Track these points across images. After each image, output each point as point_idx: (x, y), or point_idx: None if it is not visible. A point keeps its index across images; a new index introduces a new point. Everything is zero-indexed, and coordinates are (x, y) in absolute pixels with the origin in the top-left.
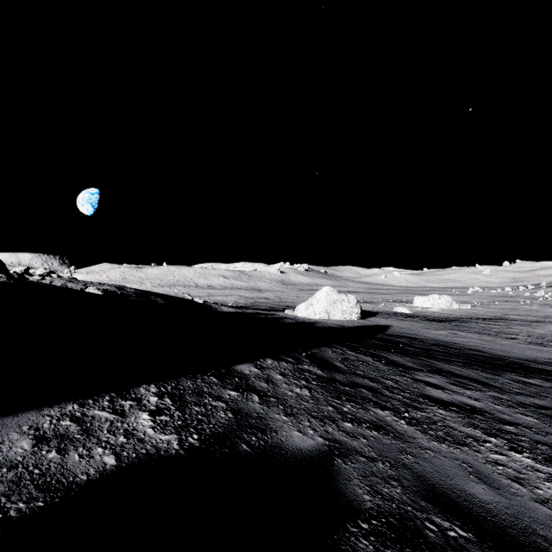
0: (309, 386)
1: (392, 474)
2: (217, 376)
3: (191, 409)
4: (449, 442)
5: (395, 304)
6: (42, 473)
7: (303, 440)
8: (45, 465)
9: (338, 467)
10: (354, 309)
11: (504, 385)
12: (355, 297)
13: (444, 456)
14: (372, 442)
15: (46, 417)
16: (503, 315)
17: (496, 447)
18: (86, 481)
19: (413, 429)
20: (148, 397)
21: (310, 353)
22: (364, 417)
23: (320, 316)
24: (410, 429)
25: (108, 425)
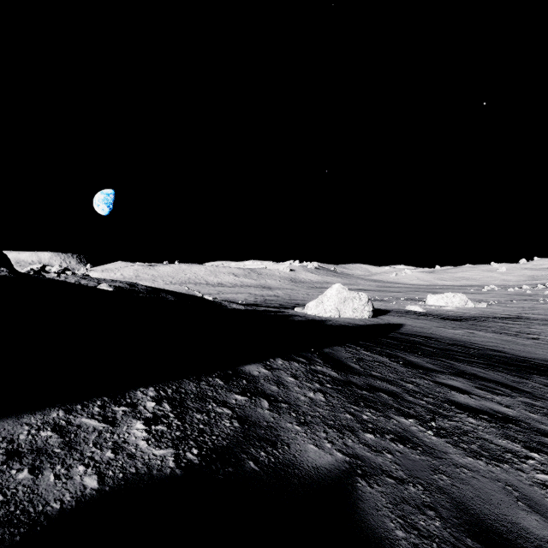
0: (323, 390)
1: (427, 501)
2: (223, 378)
3: (191, 416)
4: (486, 457)
5: (407, 302)
6: (6, 500)
7: (319, 455)
8: (11, 489)
9: (362, 492)
10: (366, 307)
11: (534, 389)
12: (367, 295)
13: (483, 476)
14: (398, 459)
15: (24, 426)
16: (521, 314)
17: (541, 464)
18: (58, 511)
19: (443, 442)
20: (145, 402)
21: (323, 352)
22: (386, 426)
23: (330, 314)
24: (439, 442)
25: (95, 436)
